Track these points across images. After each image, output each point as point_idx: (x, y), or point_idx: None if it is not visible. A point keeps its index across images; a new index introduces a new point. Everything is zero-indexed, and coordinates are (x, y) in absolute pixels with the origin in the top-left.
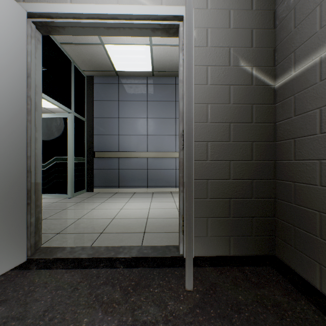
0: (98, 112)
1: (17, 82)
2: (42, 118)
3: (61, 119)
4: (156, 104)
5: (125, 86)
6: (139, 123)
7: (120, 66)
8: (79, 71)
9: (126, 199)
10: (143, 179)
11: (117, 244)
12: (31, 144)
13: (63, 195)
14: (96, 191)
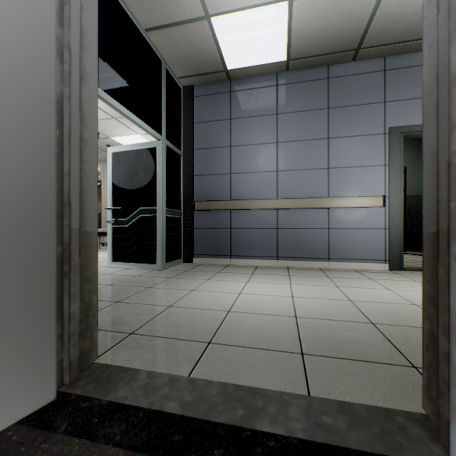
0: (200, 140)
1: None
2: (123, 153)
3: (148, 152)
4: (292, 118)
5: (241, 94)
6: (264, 151)
7: (234, 60)
8: (173, 79)
9: (245, 276)
10: (271, 244)
11: (246, 380)
12: (71, 148)
13: (150, 265)
14: (197, 262)
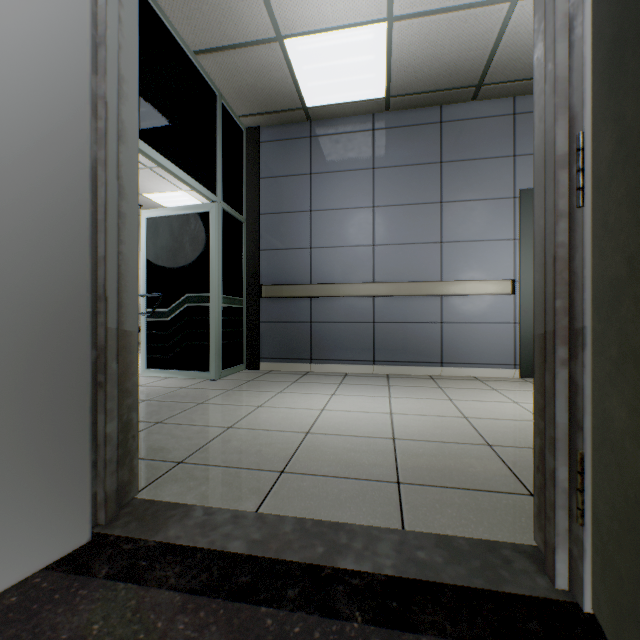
0: (269, 202)
1: (62, 41)
2: (163, 218)
3: (198, 218)
4: (393, 174)
5: (325, 140)
6: (356, 219)
7: (316, 95)
8: (232, 118)
9: (330, 387)
10: (365, 344)
11: (327, 514)
12: (108, 226)
13: (201, 373)
14: (265, 369)
